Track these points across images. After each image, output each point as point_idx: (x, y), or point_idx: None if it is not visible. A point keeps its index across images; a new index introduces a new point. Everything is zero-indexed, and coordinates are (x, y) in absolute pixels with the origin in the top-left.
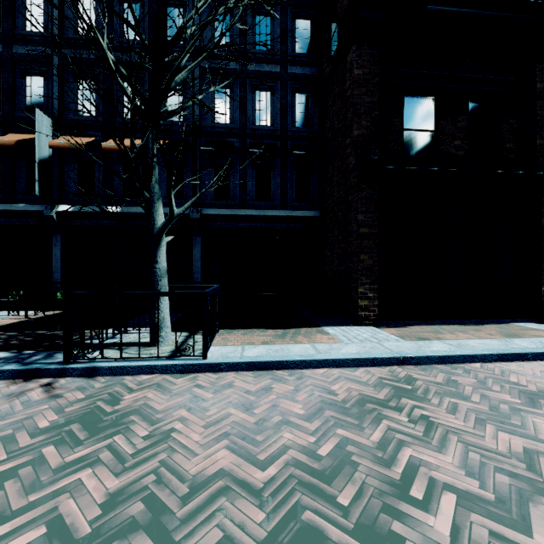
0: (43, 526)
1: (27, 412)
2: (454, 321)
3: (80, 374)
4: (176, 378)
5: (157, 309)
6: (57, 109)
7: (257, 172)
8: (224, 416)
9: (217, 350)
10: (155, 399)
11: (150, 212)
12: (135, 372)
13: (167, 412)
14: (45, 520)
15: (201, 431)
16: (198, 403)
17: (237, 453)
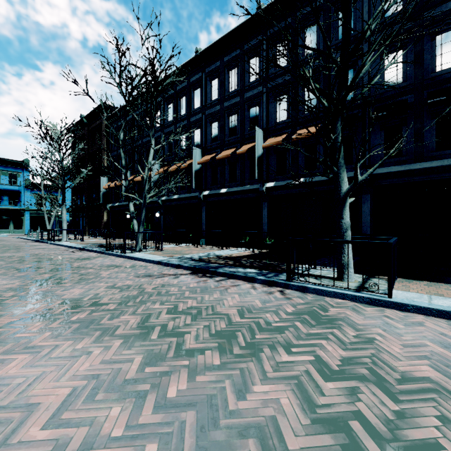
0: (312, 356)
1: (278, 302)
2: None
3: (296, 289)
4: (364, 307)
5: (347, 253)
6: (265, 123)
7: (438, 120)
8: (420, 344)
9: (399, 293)
10: (352, 316)
11: (337, 182)
12: (331, 296)
13: (366, 327)
14: (311, 354)
15: (399, 347)
16: (391, 328)
17: (441, 373)
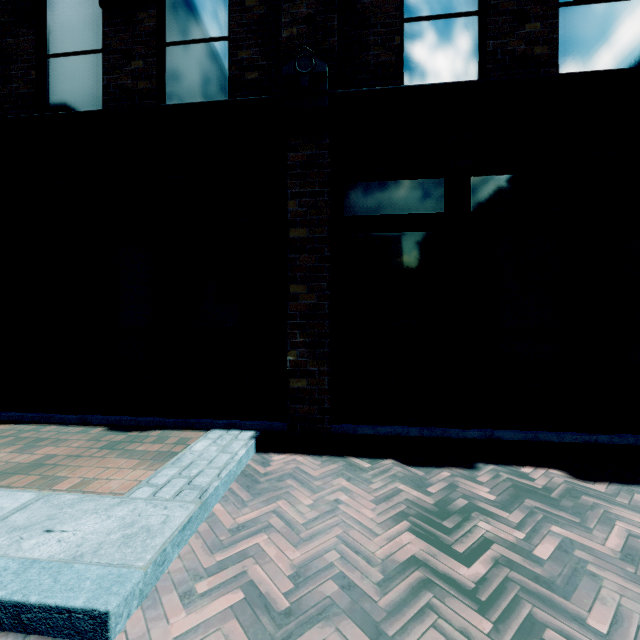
0: None
1: None
2: (105, 419)
3: None
4: None
5: None
6: None
7: None
8: None
9: None
10: None
11: None
12: None
13: None
14: None
15: None
16: None
17: None
